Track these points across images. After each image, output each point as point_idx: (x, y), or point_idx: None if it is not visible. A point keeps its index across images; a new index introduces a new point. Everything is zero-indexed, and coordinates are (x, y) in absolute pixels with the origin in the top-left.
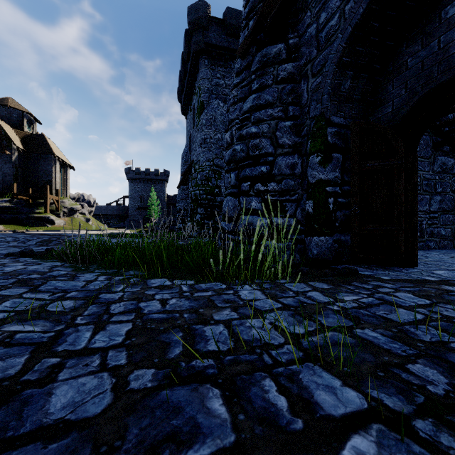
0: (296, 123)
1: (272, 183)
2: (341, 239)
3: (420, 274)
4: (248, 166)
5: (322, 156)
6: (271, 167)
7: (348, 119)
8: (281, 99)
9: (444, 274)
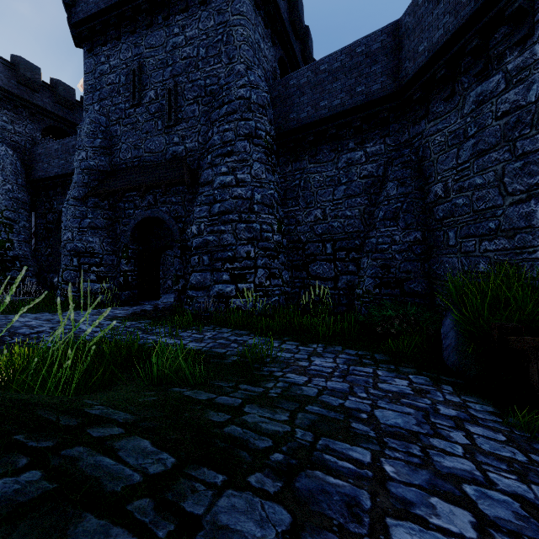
0: (114, 241)
1: (102, 267)
2: (134, 292)
3: (158, 302)
4: (86, 256)
5: (127, 261)
6: (101, 259)
7: (137, 246)
8: (106, 227)
9: (165, 301)
